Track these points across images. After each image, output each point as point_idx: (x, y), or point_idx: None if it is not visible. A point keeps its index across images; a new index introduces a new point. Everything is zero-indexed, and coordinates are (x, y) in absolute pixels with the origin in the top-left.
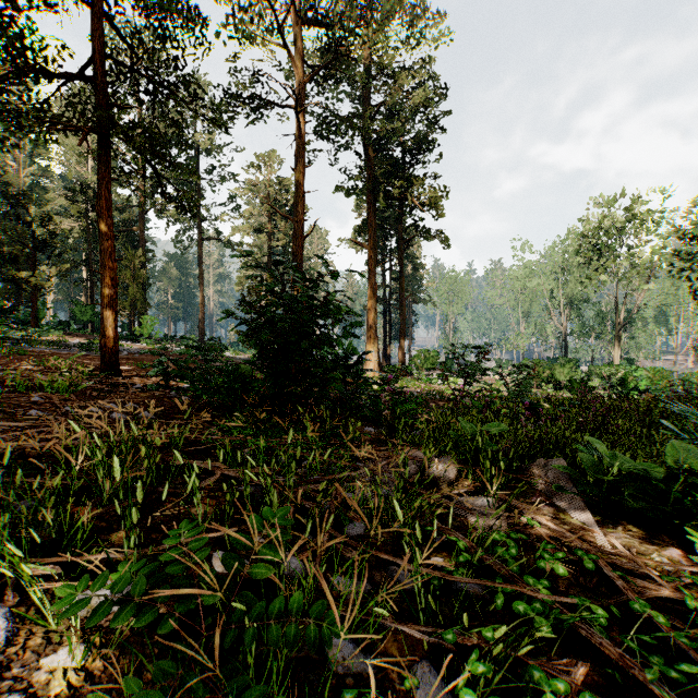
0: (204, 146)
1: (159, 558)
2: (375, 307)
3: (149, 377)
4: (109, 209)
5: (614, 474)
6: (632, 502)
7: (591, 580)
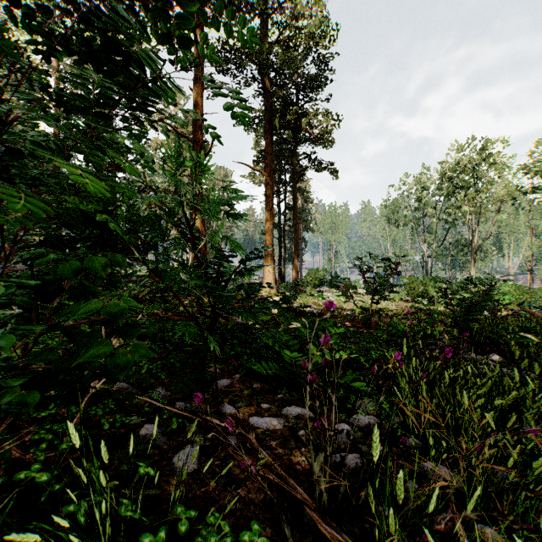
0: None
1: None
2: (272, 229)
3: None
4: None
5: None
6: None
7: None
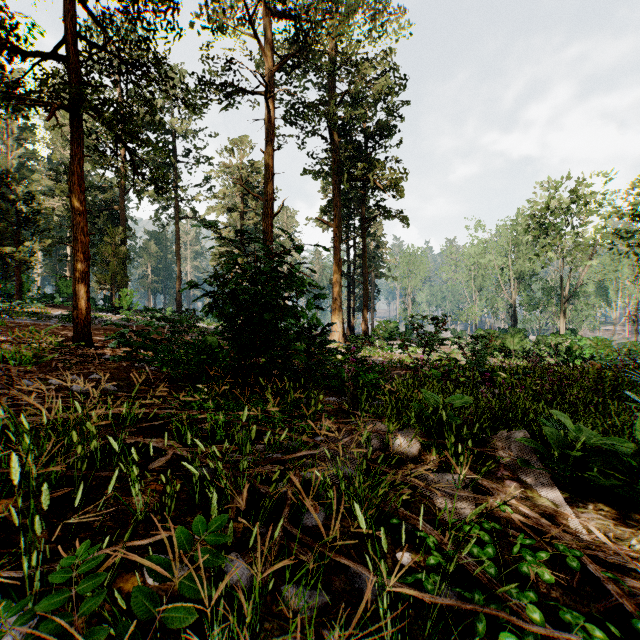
0: (181, 131)
1: (36, 607)
2: (340, 281)
3: (122, 348)
4: (81, 185)
5: (579, 448)
6: (602, 479)
7: (573, 577)
